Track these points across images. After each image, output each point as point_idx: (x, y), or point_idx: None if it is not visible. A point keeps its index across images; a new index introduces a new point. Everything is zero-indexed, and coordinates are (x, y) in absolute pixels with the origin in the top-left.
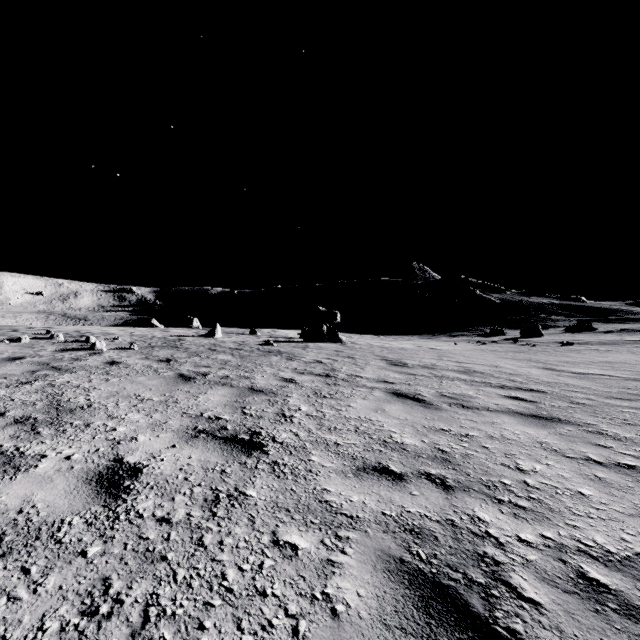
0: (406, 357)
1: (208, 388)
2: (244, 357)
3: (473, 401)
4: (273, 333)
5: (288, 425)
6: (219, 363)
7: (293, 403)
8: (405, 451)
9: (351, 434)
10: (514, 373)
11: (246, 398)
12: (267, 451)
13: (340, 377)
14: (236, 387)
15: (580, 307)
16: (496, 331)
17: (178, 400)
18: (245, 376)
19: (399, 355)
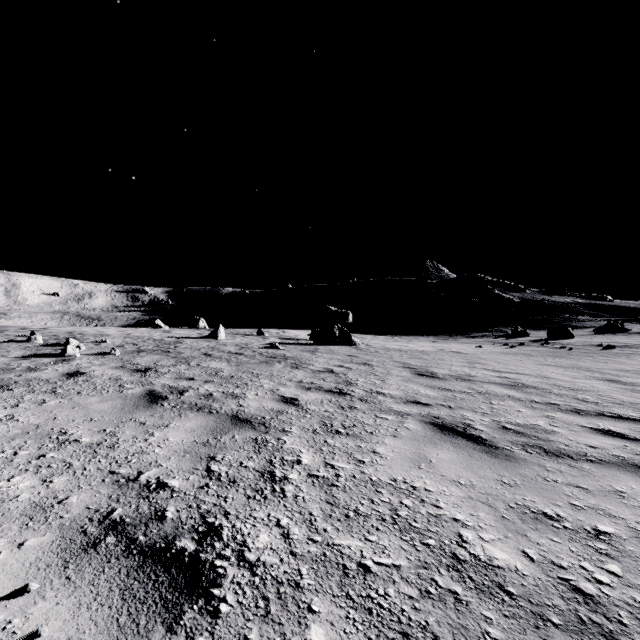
0: (431, 364)
1: (175, 416)
2: (241, 365)
3: (554, 440)
4: (282, 334)
5: (275, 504)
6: (208, 373)
7: (290, 446)
8: (507, 597)
9: (387, 532)
10: (575, 388)
11: (222, 436)
12: (217, 602)
13: (357, 395)
14: (215, 414)
15: (607, 306)
16: (519, 332)
17: (118, 442)
18: (233, 394)
19: (422, 361)
